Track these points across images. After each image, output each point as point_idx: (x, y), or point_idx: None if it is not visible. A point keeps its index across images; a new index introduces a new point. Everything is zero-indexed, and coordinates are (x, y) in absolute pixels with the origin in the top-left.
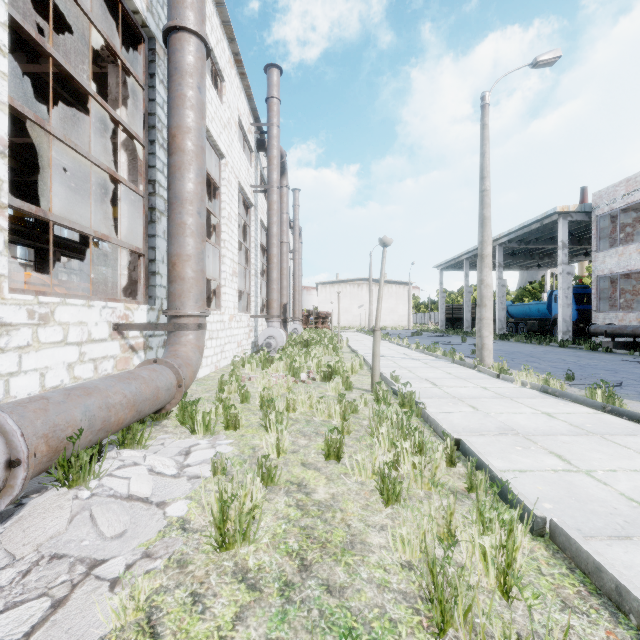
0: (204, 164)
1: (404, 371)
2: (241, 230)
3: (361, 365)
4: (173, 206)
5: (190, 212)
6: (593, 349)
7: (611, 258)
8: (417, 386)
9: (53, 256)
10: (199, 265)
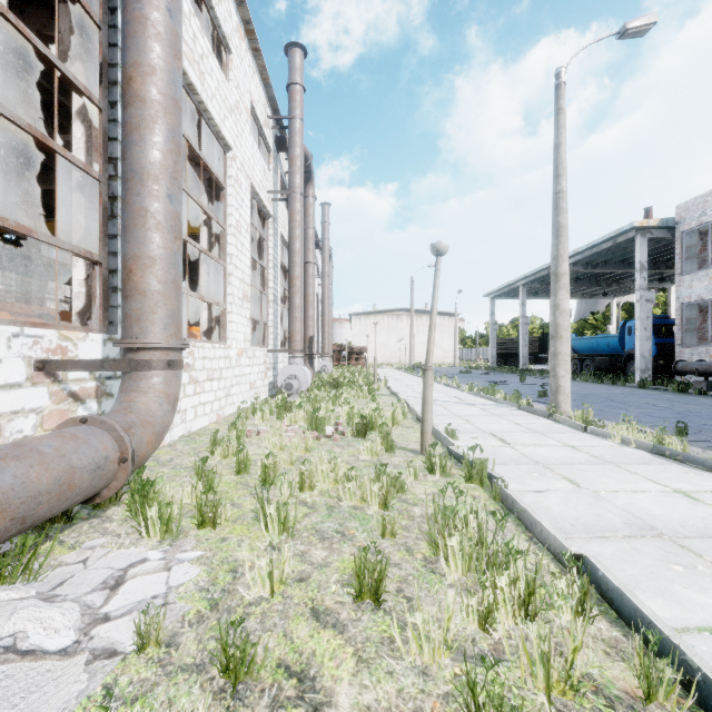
0: (178, 125)
1: (460, 421)
2: (257, 247)
3: (404, 413)
4: (128, 184)
5: (154, 193)
6: (682, 391)
7: (700, 282)
8: (481, 444)
9: (39, 280)
10: (169, 273)
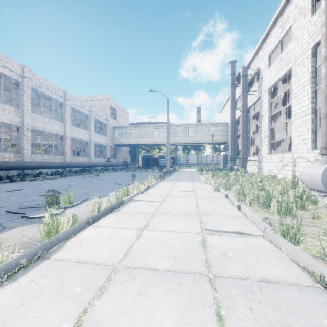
0: None
1: None
2: None
3: None
4: None
5: None
6: None
7: None
8: None
9: None
10: None
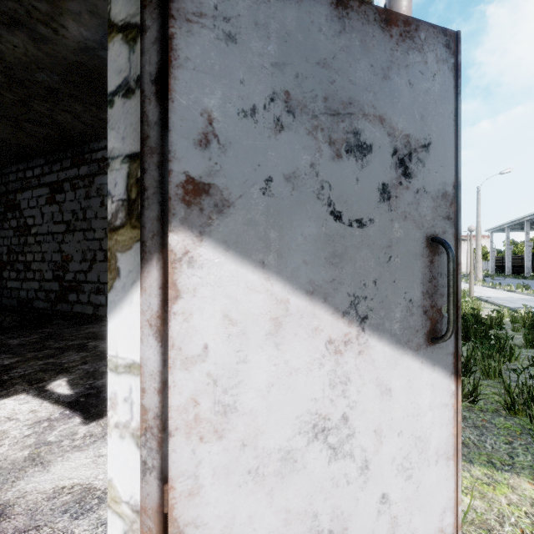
0: None
1: None
2: None
3: None
4: None
5: None
6: None
7: None
8: None
9: None
10: None
